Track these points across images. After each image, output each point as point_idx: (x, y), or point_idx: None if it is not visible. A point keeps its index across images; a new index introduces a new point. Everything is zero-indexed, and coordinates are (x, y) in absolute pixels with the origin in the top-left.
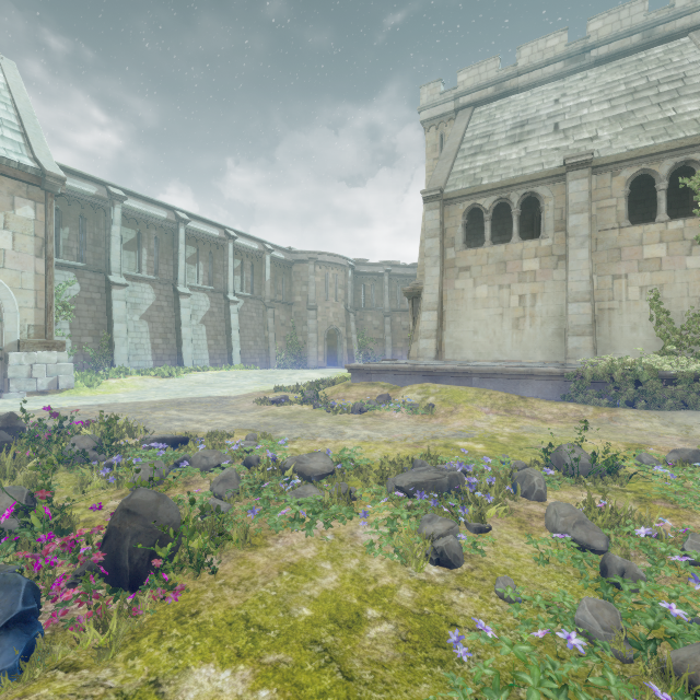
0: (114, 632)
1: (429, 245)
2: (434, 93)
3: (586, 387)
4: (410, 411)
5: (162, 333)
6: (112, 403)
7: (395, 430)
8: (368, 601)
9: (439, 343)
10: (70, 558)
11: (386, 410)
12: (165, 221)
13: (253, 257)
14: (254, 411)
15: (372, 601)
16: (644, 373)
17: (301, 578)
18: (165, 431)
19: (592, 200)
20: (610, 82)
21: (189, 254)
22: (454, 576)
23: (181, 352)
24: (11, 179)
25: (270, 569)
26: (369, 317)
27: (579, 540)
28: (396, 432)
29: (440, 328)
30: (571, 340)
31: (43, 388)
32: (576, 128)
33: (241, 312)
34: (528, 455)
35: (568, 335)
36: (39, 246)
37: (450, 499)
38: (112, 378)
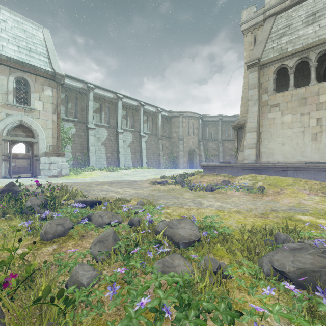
0: None
1: (250, 94)
2: (250, 13)
3: None
4: (246, 191)
5: (110, 151)
6: (81, 181)
7: (239, 203)
8: None
9: (257, 151)
10: None
11: (229, 189)
12: (112, 99)
13: (152, 115)
14: (148, 188)
15: None
16: None
17: None
18: (95, 196)
19: None
20: None
21: (123, 114)
22: None
23: (119, 160)
24: (42, 78)
25: None
26: (210, 143)
27: None
28: (241, 205)
29: (258, 142)
30: None
31: (55, 174)
32: None
33: (146, 141)
34: None
35: None
36: (54, 108)
37: None
38: (87, 171)
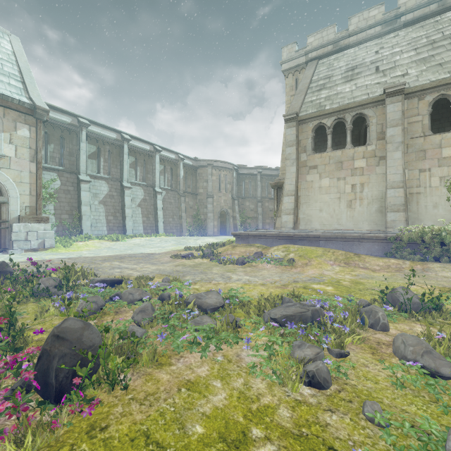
0: (30, 447)
1: (288, 151)
2: (291, 51)
3: (403, 247)
4: (277, 263)
5: (113, 212)
6: (77, 257)
7: (267, 276)
8: (252, 419)
9: (295, 218)
10: (12, 373)
11: (260, 262)
12: (115, 140)
13: (171, 163)
14: (170, 263)
15: (256, 419)
16: (448, 237)
17: (196, 394)
18: (108, 275)
19: (404, 117)
20: (415, 37)
21: (130, 161)
22: (325, 397)
23: (125, 225)
24: (14, 111)
25: (171, 385)
26: (247, 203)
27: (428, 367)
28: (268, 277)
29: (296, 208)
30: (389, 215)
31: (34, 247)
32: (392, 69)
33: (164, 199)
34: (367, 295)
35: (387, 211)
36: (33, 155)
37: (314, 329)
38: (80, 241)
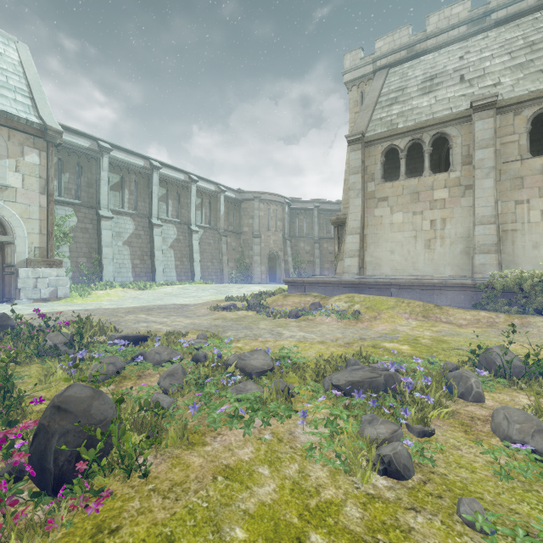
0: None
1: (352, 180)
2: (356, 59)
3: (496, 297)
4: (339, 317)
5: (140, 255)
6: (96, 308)
7: (326, 332)
8: (310, 521)
9: (361, 261)
10: (1, 455)
11: (318, 315)
12: (142, 168)
13: (210, 196)
14: (208, 316)
15: (315, 521)
16: None
17: (236, 485)
18: (132, 330)
19: (496, 137)
20: (509, 39)
21: (161, 194)
22: (405, 491)
23: (154, 270)
24: (21, 133)
25: (205, 472)
26: (301, 244)
27: (540, 452)
28: (328, 334)
29: (362, 249)
30: (478, 257)
31: (45, 297)
32: (480, 77)
33: (201, 239)
34: (453, 356)
35: (475, 253)
36: (43, 185)
37: (389, 399)
38: (100, 290)
